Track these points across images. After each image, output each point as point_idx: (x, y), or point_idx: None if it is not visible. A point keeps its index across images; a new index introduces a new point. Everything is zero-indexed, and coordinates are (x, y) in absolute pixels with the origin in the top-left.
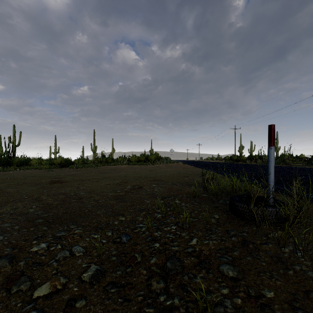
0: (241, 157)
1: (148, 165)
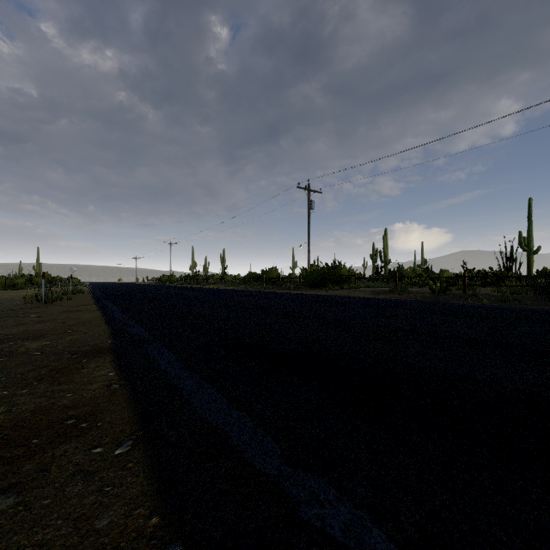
0: (172, 278)
1: (33, 289)
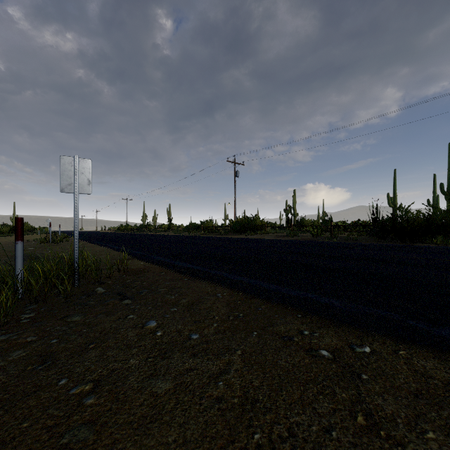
0: (128, 227)
1: None
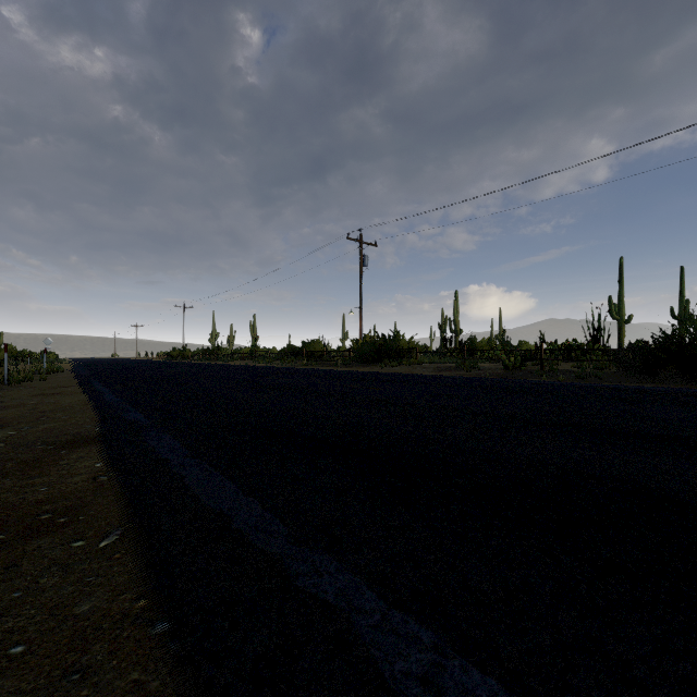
0: (185, 352)
1: None
